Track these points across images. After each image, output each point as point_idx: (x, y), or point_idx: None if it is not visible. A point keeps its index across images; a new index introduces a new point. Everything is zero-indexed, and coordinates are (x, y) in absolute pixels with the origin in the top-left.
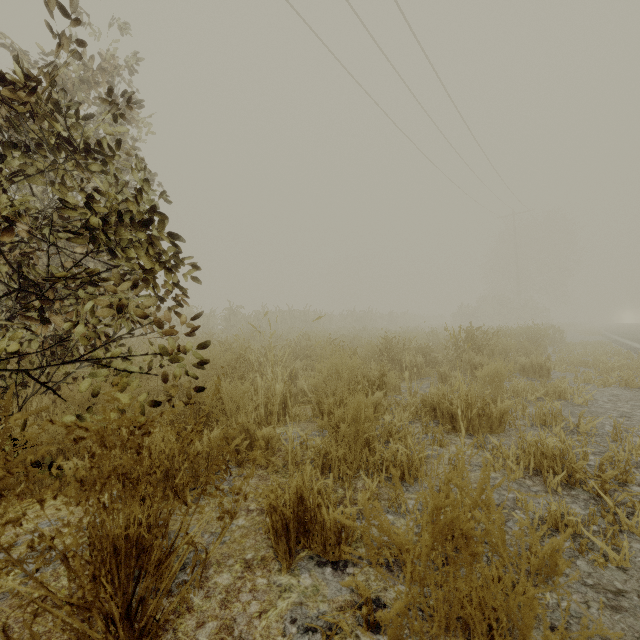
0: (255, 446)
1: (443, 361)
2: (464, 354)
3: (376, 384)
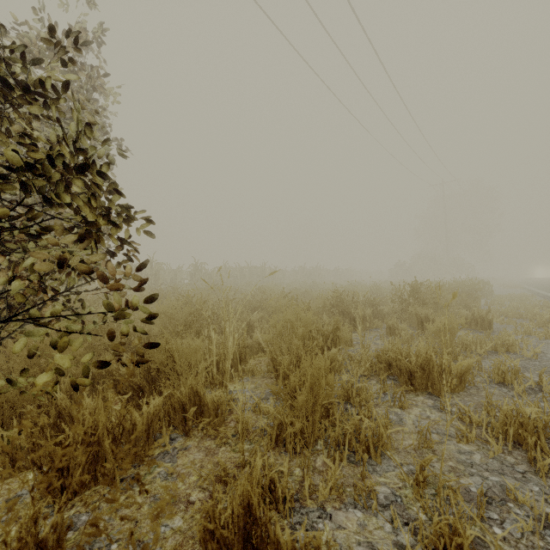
0: (204, 411)
1: (388, 313)
2: (410, 307)
3: (330, 338)
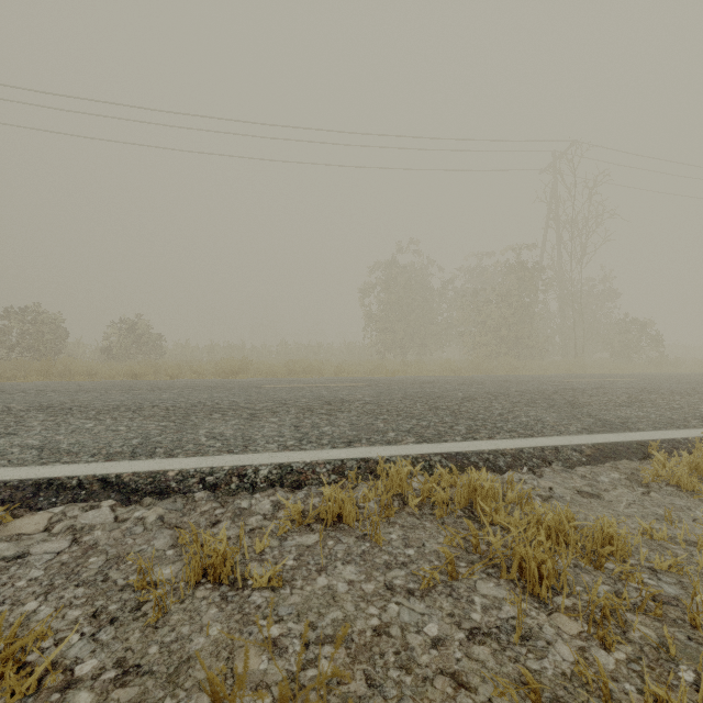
0: None
1: None
2: None
3: None
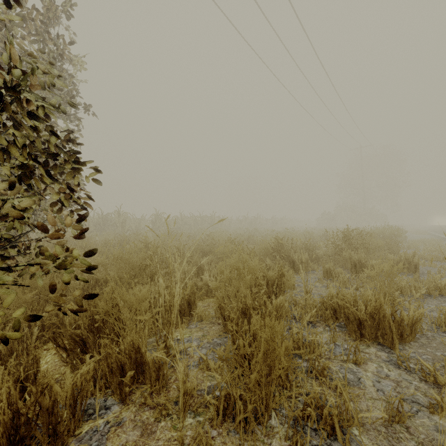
0: (146, 370)
1: (322, 256)
2: (344, 252)
3: (275, 284)
